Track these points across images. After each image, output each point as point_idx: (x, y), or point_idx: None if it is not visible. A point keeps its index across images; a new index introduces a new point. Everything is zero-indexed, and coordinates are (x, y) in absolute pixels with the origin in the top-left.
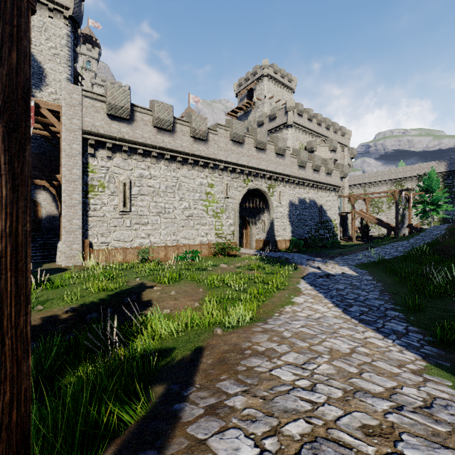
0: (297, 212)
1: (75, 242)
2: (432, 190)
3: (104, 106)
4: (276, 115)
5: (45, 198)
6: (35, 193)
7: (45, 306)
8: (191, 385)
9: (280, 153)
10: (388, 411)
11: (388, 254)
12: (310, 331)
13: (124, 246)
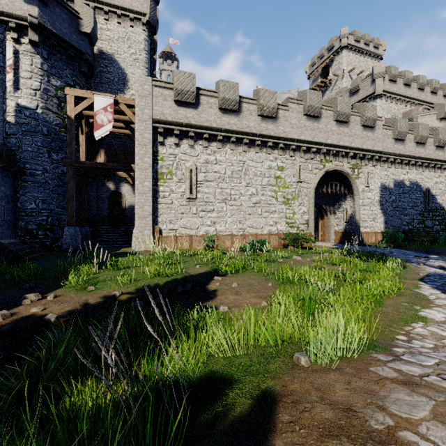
0: (392, 197)
1: (146, 228)
2: None
3: (171, 94)
4: (360, 87)
5: (128, 190)
6: (119, 186)
7: (98, 287)
8: None
9: (368, 124)
10: None
11: None
12: None
13: (191, 233)
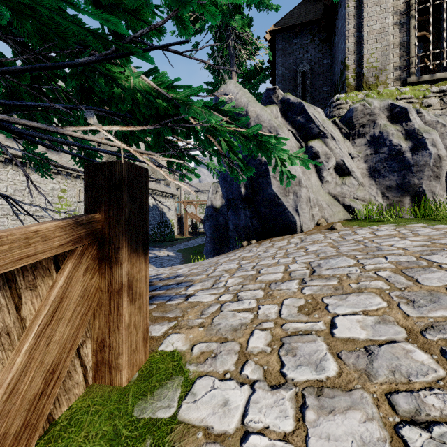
0: None
1: None
2: None
3: None
4: None
5: None
6: None
7: None
8: None
9: None
10: None
11: (197, 243)
12: None
13: None
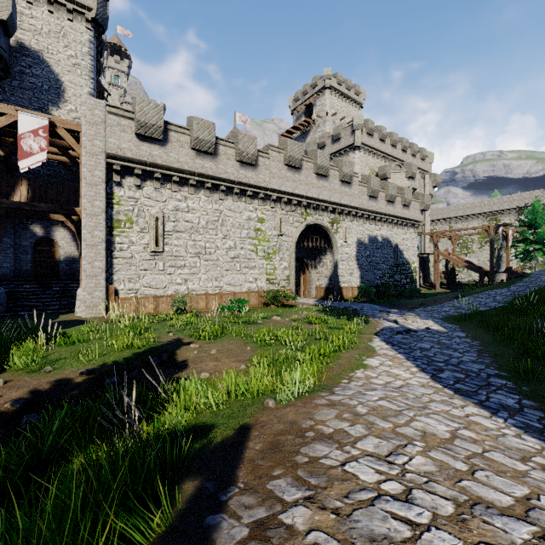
0: (367, 252)
1: (98, 289)
2: (537, 226)
3: (132, 125)
4: (341, 135)
5: (64, 236)
6: (51, 231)
7: (55, 367)
8: (232, 484)
9: (346, 180)
10: (532, 543)
11: (483, 305)
12: (392, 406)
13: (156, 294)
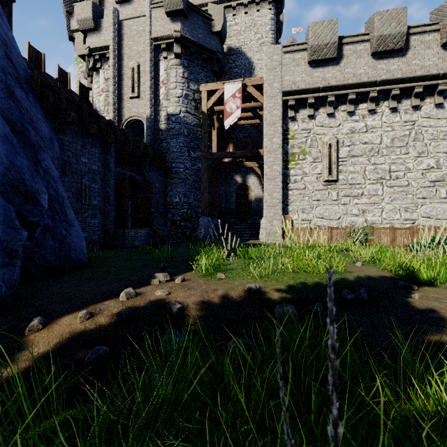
0: None
1: (275, 218)
2: None
3: (304, 56)
4: None
5: (254, 182)
6: (246, 178)
7: (228, 276)
8: None
9: None
10: None
11: None
12: None
13: (329, 225)
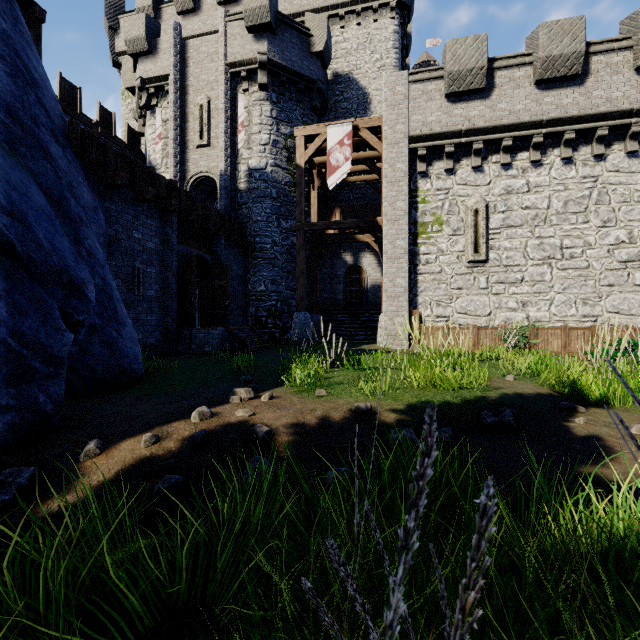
0: None
1: (399, 313)
2: None
3: (440, 86)
4: None
5: (370, 262)
6: (359, 257)
7: (331, 392)
8: None
9: None
10: None
11: None
12: None
13: (475, 323)
